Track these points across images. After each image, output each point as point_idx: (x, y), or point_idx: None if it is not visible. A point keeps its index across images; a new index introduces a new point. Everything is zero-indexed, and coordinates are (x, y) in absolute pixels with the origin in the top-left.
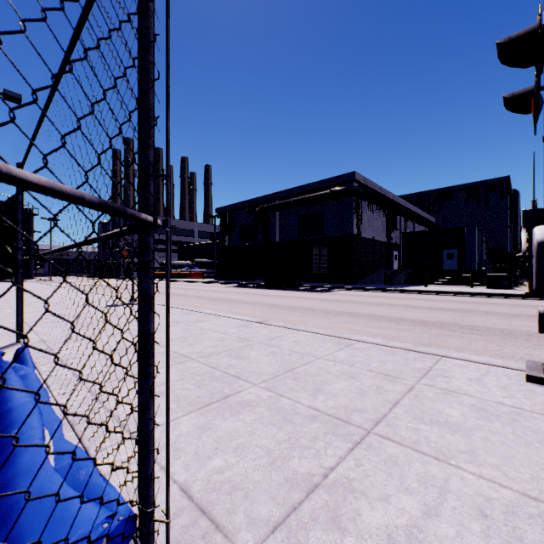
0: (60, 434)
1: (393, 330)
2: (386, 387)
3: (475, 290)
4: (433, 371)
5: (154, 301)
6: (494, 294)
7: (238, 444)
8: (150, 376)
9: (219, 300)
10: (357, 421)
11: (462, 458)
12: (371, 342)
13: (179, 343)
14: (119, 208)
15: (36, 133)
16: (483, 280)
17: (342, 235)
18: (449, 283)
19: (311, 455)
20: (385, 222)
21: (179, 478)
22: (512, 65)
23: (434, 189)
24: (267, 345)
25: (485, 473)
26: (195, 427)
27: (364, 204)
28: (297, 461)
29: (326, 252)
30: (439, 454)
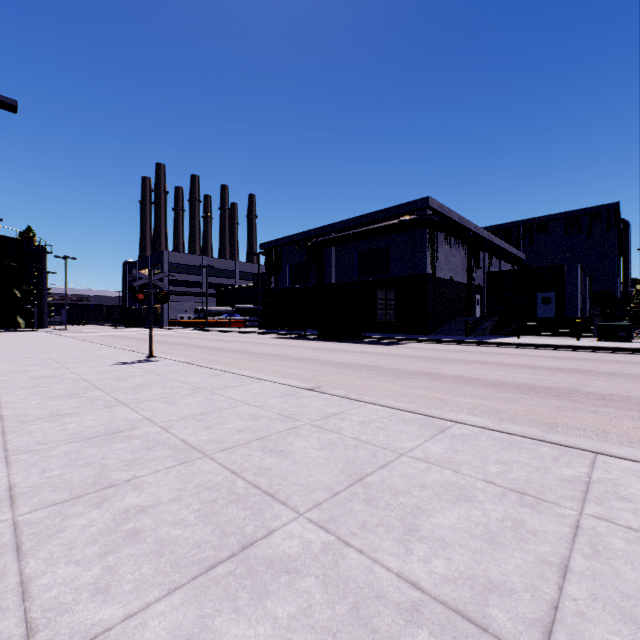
0: None
1: (494, 400)
2: (530, 522)
3: (584, 343)
4: (596, 486)
5: None
6: (610, 348)
7: None
8: None
9: (261, 355)
10: (504, 625)
11: None
12: (476, 424)
13: (193, 424)
14: None
15: None
16: (590, 330)
17: (414, 274)
18: (546, 334)
19: None
20: (465, 259)
21: None
22: None
23: (525, 220)
24: (321, 429)
25: None
26: (172, 639)
27: (440, 237)
28: None
29: (394, 295)
30: None
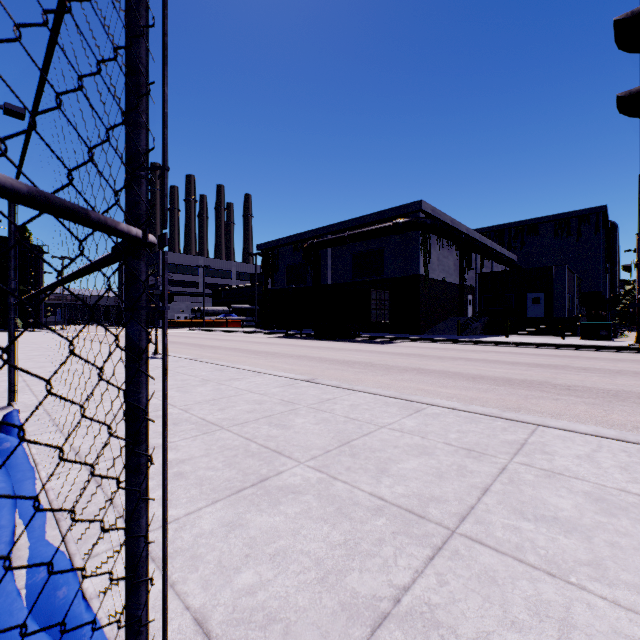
0: (41, 533)
1: (471, 390)
2: (470, 466)
3: (567, 341)
4: (528, 446)
5: (147, 357)
6: (590, 346)
7: (277, 550)
8: (140, 470)
9: (260, 353)
10: (436, 515)
11: (585, 573)
12: (447, 406)
13: (208, 407)
14: (74, 208)
15: (27, 144)
16: (575, 329)
17: (407, 275)
18: (534, 333)
19: (376, 566)
20: (457, 260)
21: (194, 603)
22: (633, 51)
23: (516, 222)
24: (316, 410)
25: (621, 598)
26: (220, 523)
27: (432, 239)
28: (356, 576)
29: (388, 295)
30: (551, 566)
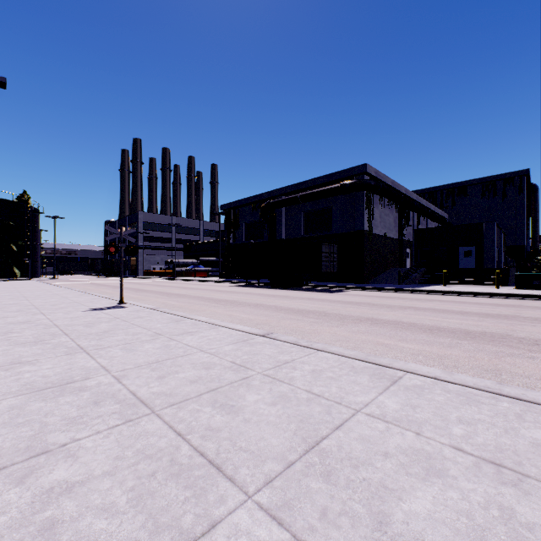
0: None
1: (434, 345)
2: (520, 511)
3: (503, 290)
4: None
5: None
6: (528, 295)
7: None
8: None
9: (220, 302)
10: None
11: None
12: (427, 374)
13: (146, 374)
14: None
15: None
16: (506, 279)
17: (353, 231)
18: (468, 282)
19: None
20: (397, 218)
21: None
22: None
23: (447, 184)
24: (272, 379)
25: None
26: None
27: (375, 199)
28: None
29: (336, 249)
30: None
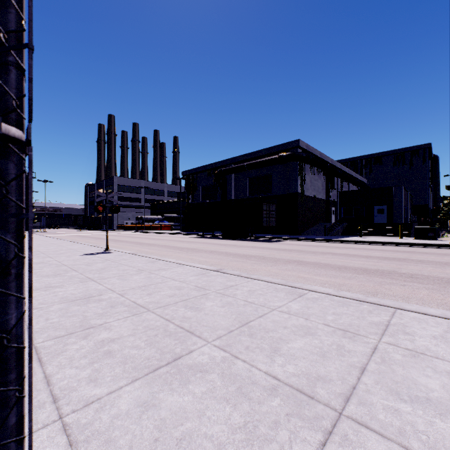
0: None
1: (338, 278)
2: (347, 346)
3: (405, 240)
4: (392, 327)
5: (18, 272)
6: (422, 244)
7: (183, 433)
8: (7, 403)
9: (183, 249)
10: (323, 395)
11: None
12: (323, 291)
13: (139, 292)
14: None
15: None
16: (410, 231)
17: (288, 193)
18: (380, 234)
19: None
20: (324, 182)
21: None
22: None
23: (366, 155)
24: (222, 295)
25: None
26: (136, 402)
27: (306, 167)
28: None
29: (275, 207)
30: None
